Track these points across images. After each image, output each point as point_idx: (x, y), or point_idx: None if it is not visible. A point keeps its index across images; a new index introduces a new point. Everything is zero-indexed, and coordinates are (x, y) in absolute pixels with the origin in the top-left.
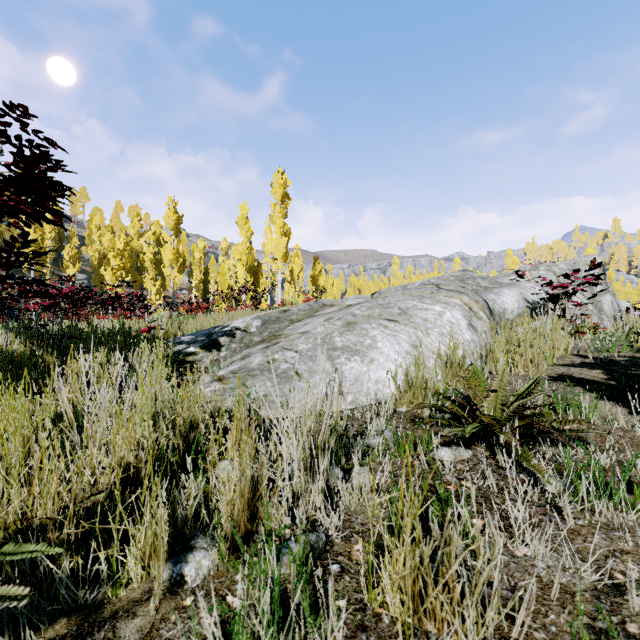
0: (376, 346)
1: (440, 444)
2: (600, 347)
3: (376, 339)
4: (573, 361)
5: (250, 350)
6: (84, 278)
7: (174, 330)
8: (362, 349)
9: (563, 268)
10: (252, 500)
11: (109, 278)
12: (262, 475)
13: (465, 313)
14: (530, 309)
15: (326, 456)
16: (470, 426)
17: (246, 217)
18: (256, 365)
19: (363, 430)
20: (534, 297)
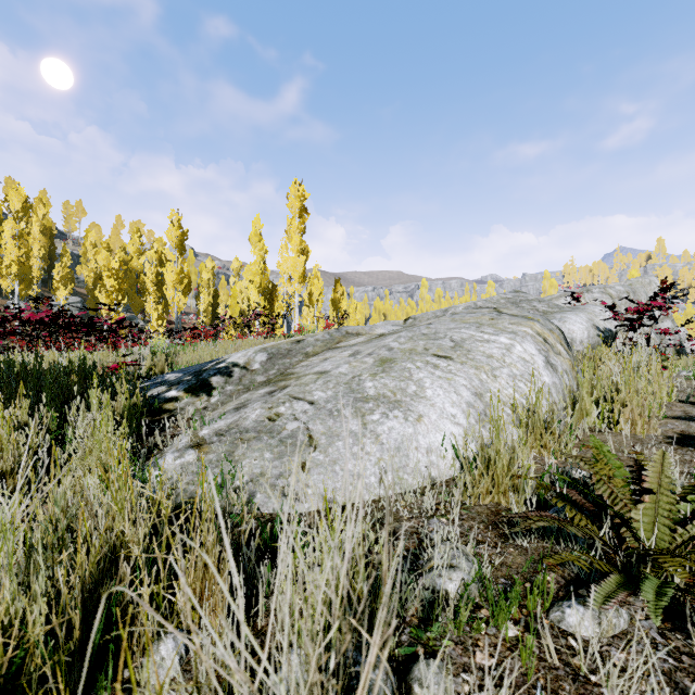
0: (424, 395)
1: (558, 587)
2: None
3: (423, 384)
4: (687, 412)
5: (249, 395)
6: (78, 301)
7: (160, 365)
8: (404, 399)
9: (620, 290)
10: None
11: (105, 301)
12: None
13: (540, 346)
14: (602, 339)
15: None
16: (647, 586)
17: (259, 234)
18: (252, 423)
19: (417, 546)
20: (605, 324)
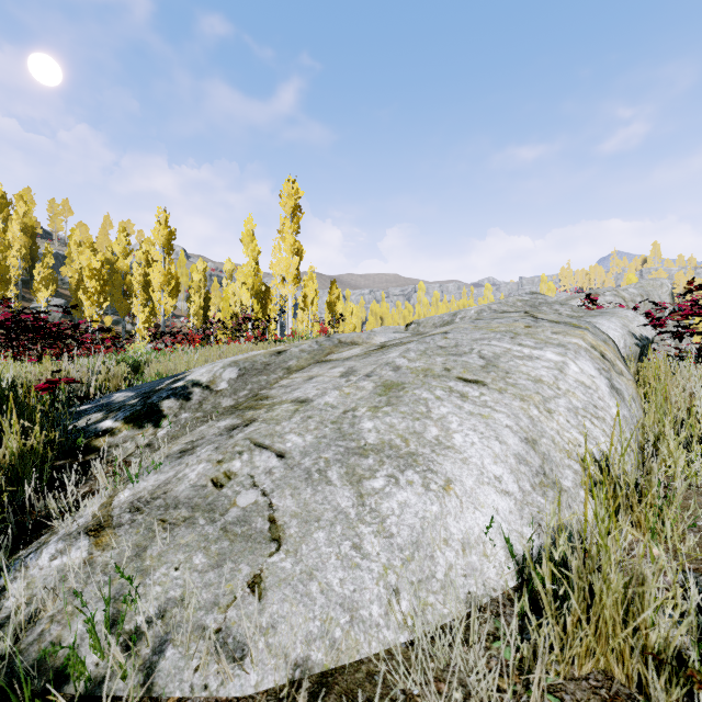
0: (451, 443)
1: None
2: None
3: (448, 425)
4: None
5: (207, 428)
6: (62, 303)
7: (116, 379)
8: (422, 451)
9: (634, 293)
10: None
11: (88, 303)
12: None
13: (598, 364)
14: (640, 348)
15: None
16: None
17: (252, 234)
18: (187, 489)
19: None
20: (641, 331)
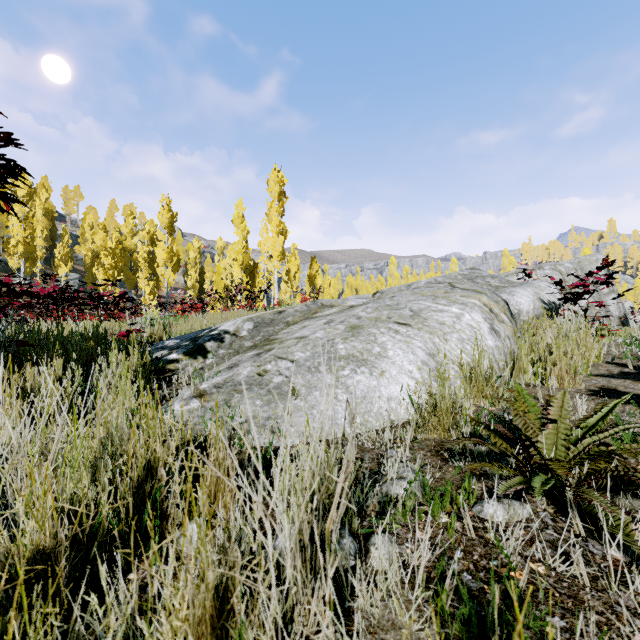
0: (386, 355)
1: (482, 492)
2: (633, 353)
3: (386, 346)
4: (610, 370)
5: (240, 357)
6: (77, 277)
7: (159, 333)
8: (370, 358)
9: (569, 267)
10: (219, 618)
11: (102, 277)
12: (236, 577)
13: (486, 315)
14: (546, 310)
15: (338, 558)
16: (537, 479)
17: (242, 216)
18: (244, 378)
19: (377, 467)
20: (549, 297)
